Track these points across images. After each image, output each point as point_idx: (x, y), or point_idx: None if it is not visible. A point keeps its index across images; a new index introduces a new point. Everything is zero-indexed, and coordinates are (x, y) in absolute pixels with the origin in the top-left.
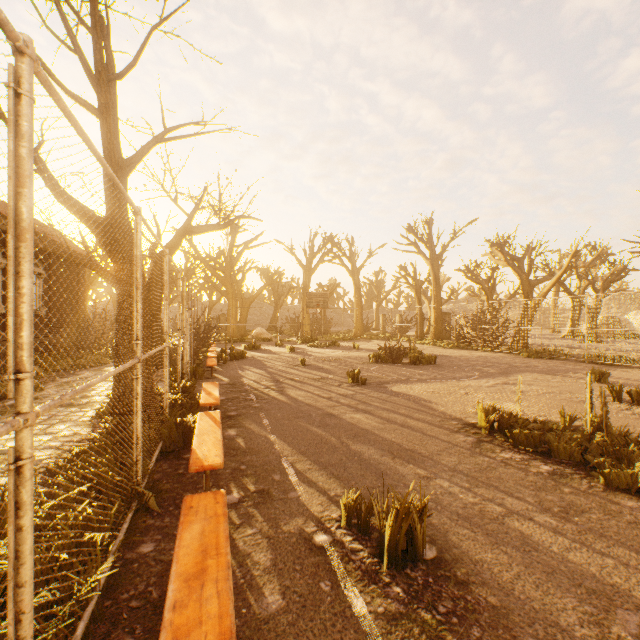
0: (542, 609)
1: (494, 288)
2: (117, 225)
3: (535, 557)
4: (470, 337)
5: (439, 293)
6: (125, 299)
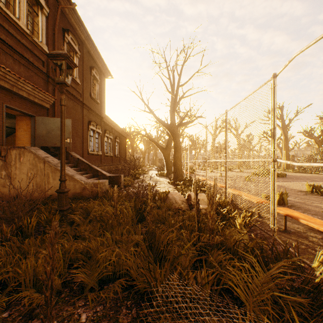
0: (318, 210)
1: (322, 141)
2: (174, 126)
3: (319, 207)
4: (306, 167)
5: (287, 145)
6: (176, 148)
